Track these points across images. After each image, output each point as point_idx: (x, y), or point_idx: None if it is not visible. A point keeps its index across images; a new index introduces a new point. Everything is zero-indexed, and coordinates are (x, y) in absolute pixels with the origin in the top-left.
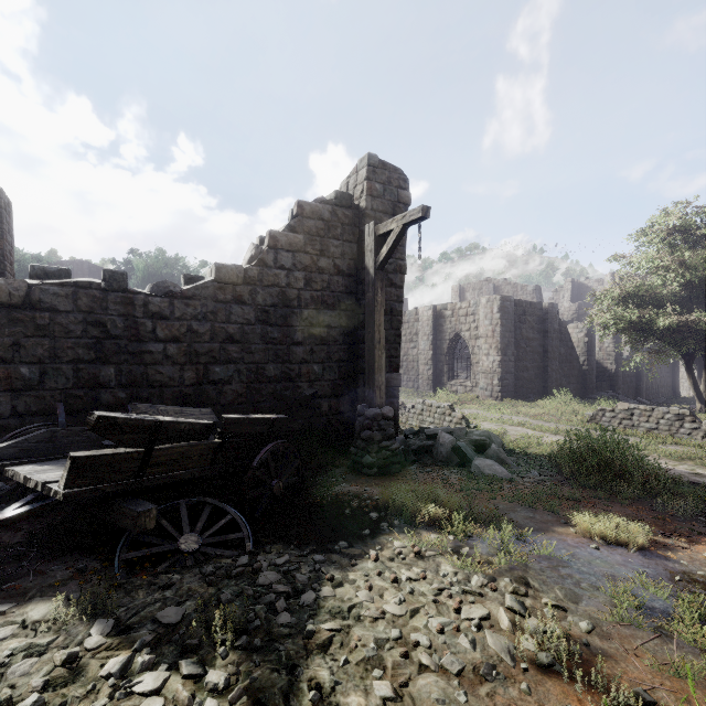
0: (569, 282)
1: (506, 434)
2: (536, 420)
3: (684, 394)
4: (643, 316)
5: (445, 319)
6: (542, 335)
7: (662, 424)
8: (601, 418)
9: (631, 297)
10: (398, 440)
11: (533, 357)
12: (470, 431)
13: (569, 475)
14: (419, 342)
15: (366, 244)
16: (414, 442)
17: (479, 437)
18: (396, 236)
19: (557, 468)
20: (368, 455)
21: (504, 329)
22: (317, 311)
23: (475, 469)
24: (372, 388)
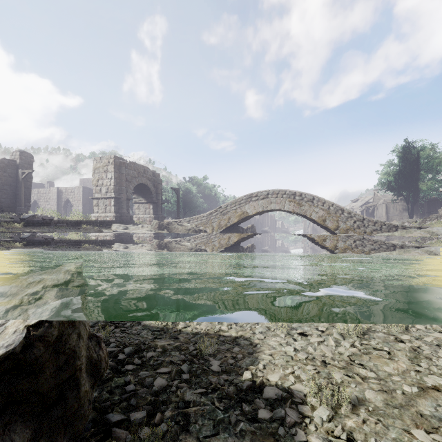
0: None
1: None
2: None
3: None
4: None
5: (63, 193)
6: None
7: None
8: None
9: None
10: None
11: None
12: None
13: None
14: (51, 202)
15: (19, 173)
16: None
17: None
18: (27, 174)
19: None
20: None
21: (84, 198)
22: (3, 186)
23: None
24: (21, 203)
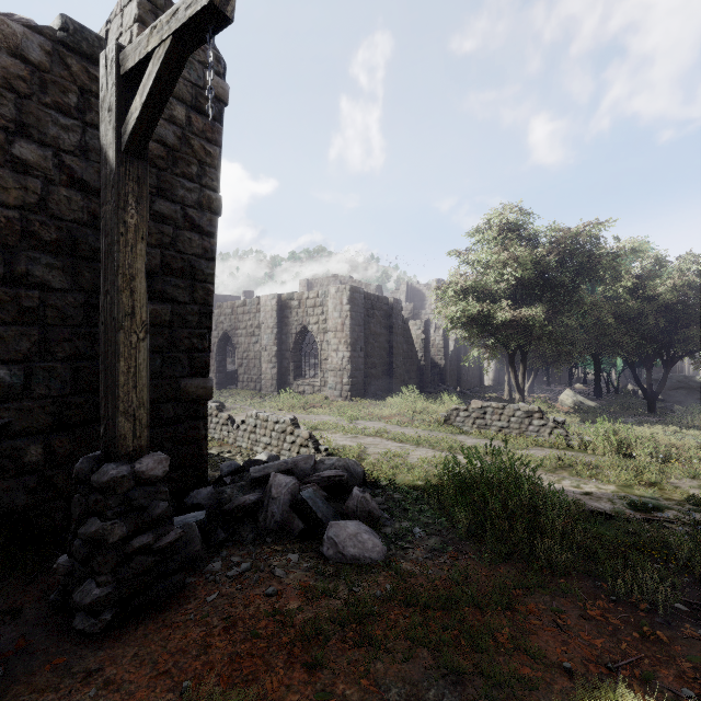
0: (405, 285)
1: (365, 452)
2: (393, 426)
3: (485, 383)
4: (481, 311)
5: (291, 310)
6: (388, 331)
7: (513, 422)
8: (456, 418)
9: (470, 293)
10: (201, 496)
11: (380, 353)
12: (320, 460)
13: (466, 530)
14: (262, 336)
15: (101, 95)
16: (229, 495)
17: (333, 471)
18: (160, 66)
19: (441, 510)
20: (93, 579)
21: (354, 322)
22: (6, 250)
23: (331, 547)
24: (111, 418)
